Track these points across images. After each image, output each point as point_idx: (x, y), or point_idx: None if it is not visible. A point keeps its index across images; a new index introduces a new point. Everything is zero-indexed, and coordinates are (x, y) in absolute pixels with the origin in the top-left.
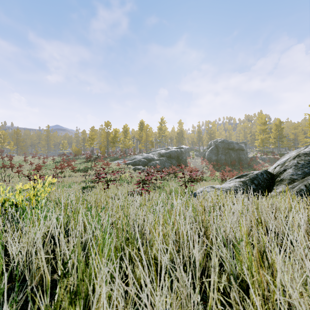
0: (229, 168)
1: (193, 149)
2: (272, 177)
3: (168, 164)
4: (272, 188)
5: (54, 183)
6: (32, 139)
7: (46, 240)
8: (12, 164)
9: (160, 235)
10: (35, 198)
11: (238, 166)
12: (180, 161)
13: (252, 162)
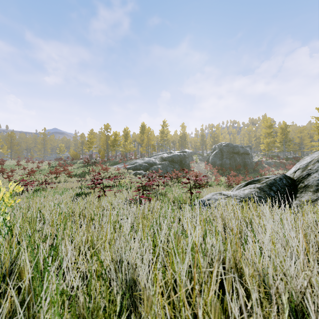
0: (235, 173)
1: (197, 154)
2: (293, 182)
3: (170, 169)
4: (295, 196)
5: (45, 190)
6: (28, 143)
7: None
8: (3, 169)
9: None
10: None
11: (243, 171)
12: (183, 165)
13: (258, 166)
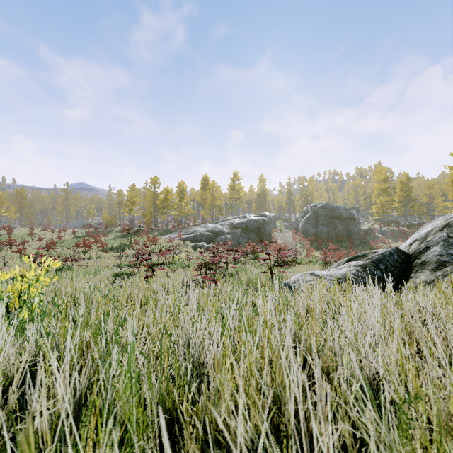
0: (335, 246)
1: (281, 218)
2: (408, 258)
3: (244, 240)
4: (408, 276)
5: (72, 269)
6: (43, 203)
7: (13, 382)
8: (11, 240)
9: (239, 427)
10: (18, 296)
11: (346, 243)
12: (262, 235)
13: (367, 237)
